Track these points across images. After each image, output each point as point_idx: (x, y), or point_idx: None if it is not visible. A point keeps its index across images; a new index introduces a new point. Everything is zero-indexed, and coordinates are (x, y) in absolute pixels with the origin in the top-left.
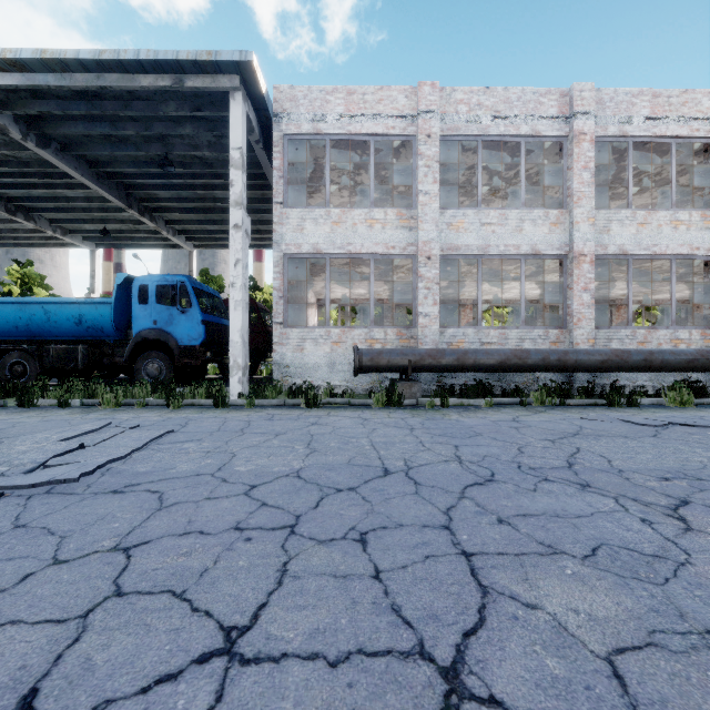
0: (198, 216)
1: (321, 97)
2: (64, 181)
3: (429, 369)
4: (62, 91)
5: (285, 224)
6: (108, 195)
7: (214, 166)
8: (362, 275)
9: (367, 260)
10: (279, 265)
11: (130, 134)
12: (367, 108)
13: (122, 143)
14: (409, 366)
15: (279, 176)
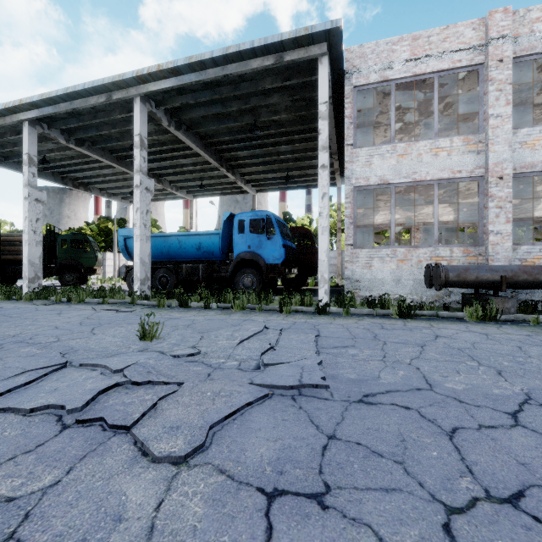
0: (263, 168)
1: (387, 48)
2: (182, 153)
3: (523, 286)
4: (196, 85)
5: (355, 162)
6: (210, 159)
7: (285, 126)
8: (405, 202)
9: (421, 187)
10: (349, 196)
11: (232, 111)
12: (432, 48)
13: (225, 119)
14: (503, 282)
15: (349, 123)
